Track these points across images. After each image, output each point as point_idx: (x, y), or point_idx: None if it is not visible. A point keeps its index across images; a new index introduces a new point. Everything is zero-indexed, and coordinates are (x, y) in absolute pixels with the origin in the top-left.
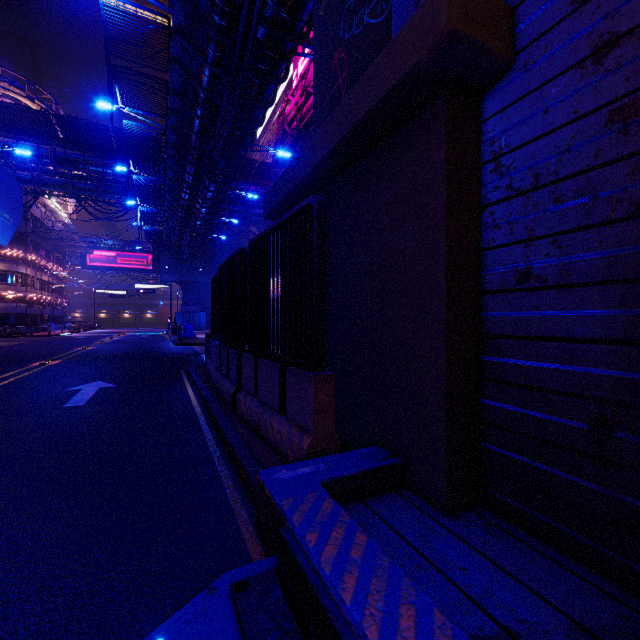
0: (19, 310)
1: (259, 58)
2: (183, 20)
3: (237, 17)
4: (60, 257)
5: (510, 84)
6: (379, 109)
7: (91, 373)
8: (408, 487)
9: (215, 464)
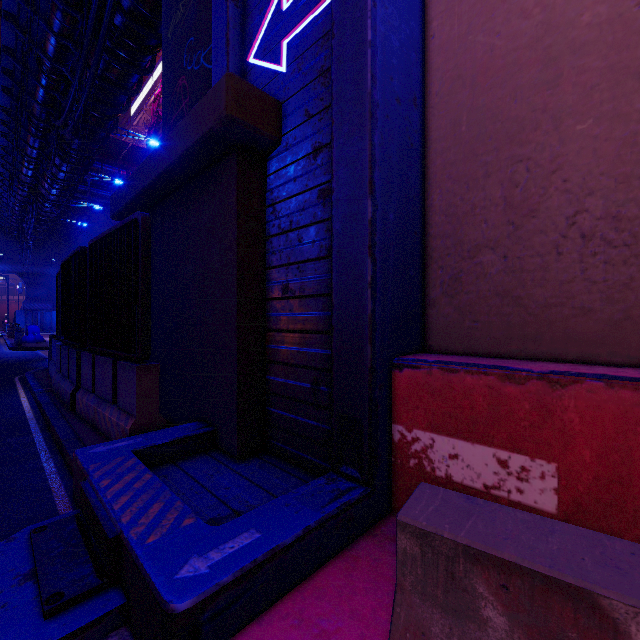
0: None
1: (118, 44)
2: None
3: None
4: None
5: (280, 155)
6: (193, 151)
7: None
8: (217, 449)
9: (40, 459)
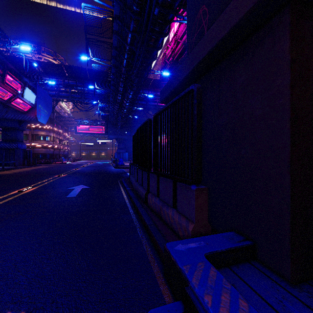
0: (50, 152)
1: (155, 25)
2: (119, 11)
3: (144, 5)
4: (66, 128)
5: None
6: (238, 26)
7: (78, 181)
8: (257, 260)
9: (138, 233)
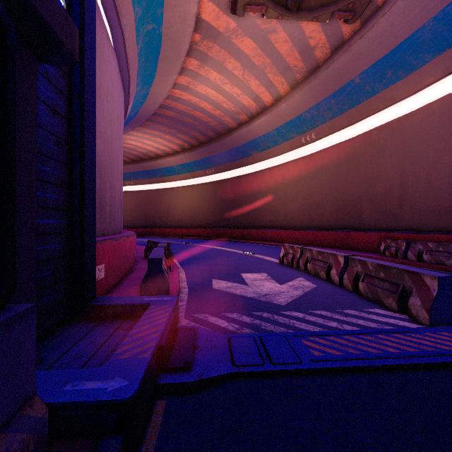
0: None
1: None
2: None
3: None
4: None
5: None
6: None
7: None
8: None
9: None
